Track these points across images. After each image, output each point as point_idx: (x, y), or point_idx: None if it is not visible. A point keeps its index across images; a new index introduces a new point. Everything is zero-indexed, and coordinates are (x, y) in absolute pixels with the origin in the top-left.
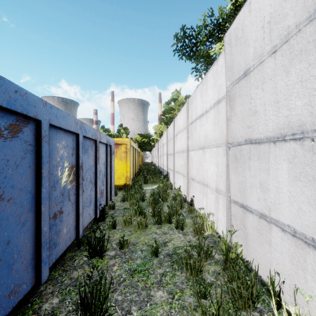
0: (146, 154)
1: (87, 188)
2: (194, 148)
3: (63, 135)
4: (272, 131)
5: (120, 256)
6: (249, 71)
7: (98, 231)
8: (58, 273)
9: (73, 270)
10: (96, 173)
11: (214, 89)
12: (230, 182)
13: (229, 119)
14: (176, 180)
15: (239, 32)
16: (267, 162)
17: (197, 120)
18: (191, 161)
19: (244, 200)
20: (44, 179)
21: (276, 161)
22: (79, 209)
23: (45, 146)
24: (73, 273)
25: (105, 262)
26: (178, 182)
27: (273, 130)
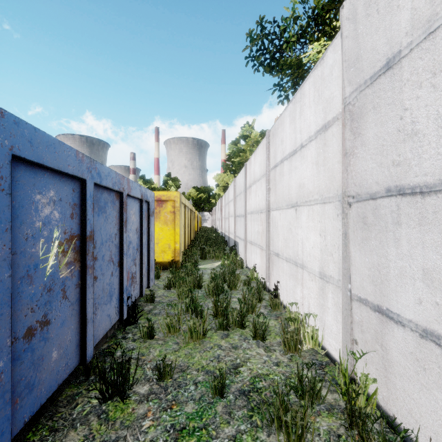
0: (205, 215)
1: (103, 273)
2: (280, 206)
3: (50, 180)
4: None
5: (157, 396)
6: (398, 57)
7: (124, 343)
8: (40, 437)
9: (69, 428)
10: (122, 246)
11: (316, 107)
12: (351, 265)
13: (351, 154)
14: (249, 255)
15: None
16: None
17: (285, 161)
18: (274, 227)
19: (382, 299)
20: None
21: None
22: (86, 311)
23: (1, 199)
24: (68, 436)
25: (129, 409)
26: (253, 258)
27: None
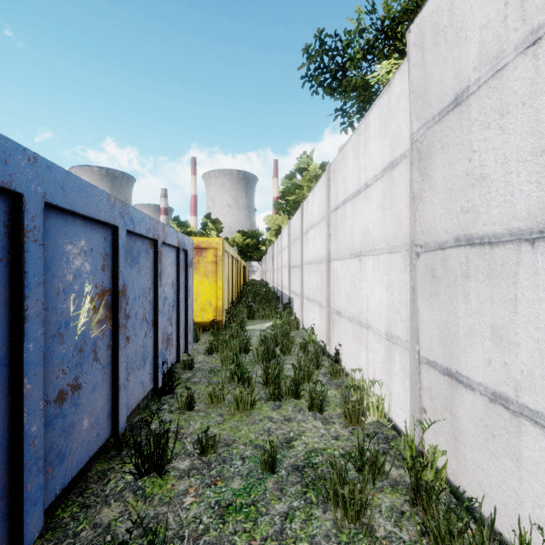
0: (253, 266)
1: (136, 334)
2: (342, 255)
3: (81, 228)
4: (527, 218)
5: (199, 471)
6: (466, 94)
7: (159, 415)
8: (70, 513)
9: (102, 505)
10: (156, 302)
11: (382, 142)
12: (419, 324)
13: (419, 197)
14: (306, 314)
15: (442, 16)
16: (513, 285)
17: (348, 202)
18: (335, 280)
19: (451, 361)
20: (31, 323)
21: (536, 283)
22: (118, 376)
23: (34, 250)
24: (102, 512)
25: (169, 485)
26: (311, 318)
27: (530, 215)
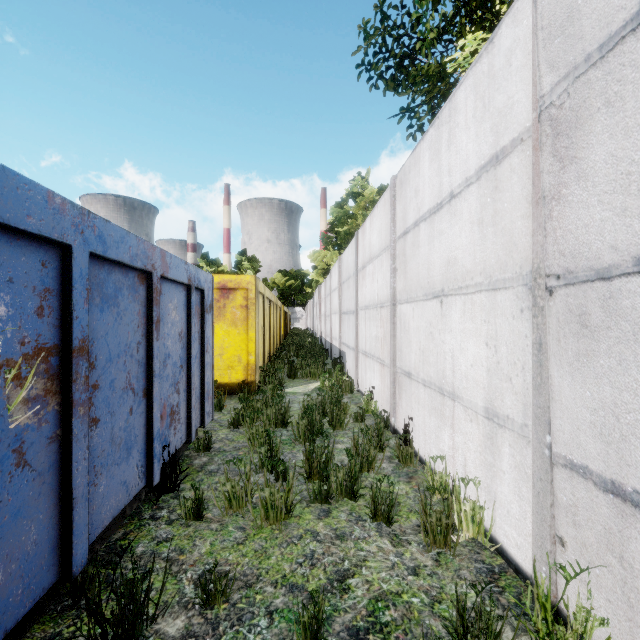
0: (296, 312)
1: (113, 411)
2: (413, 296)
3: None
4: None
5: None
6: None
7: (152, 527)
8: None
9: None
10: (150, 362)
11: (478, 127)
12: (551, 401)
13: (554, 197)
14: (362, 373)
15: None
16: None
17: (422, 223)
18: (403, 329)
19: (624, 470)
20: None
21: None
22: (70, 484)
23: None
24: None
25: None
26: (369, 378)
27: None
